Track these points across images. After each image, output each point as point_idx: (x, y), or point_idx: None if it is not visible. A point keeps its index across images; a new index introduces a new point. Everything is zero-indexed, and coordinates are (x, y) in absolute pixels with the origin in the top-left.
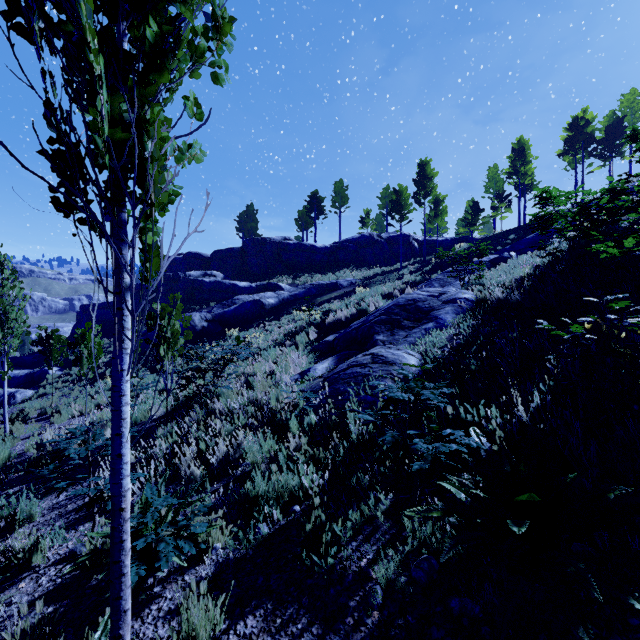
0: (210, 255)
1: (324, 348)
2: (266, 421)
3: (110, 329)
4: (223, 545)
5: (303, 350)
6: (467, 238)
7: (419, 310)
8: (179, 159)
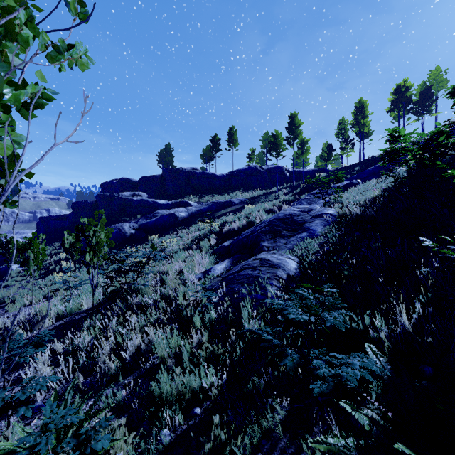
0: (138, 180)
1: (222, 251)
2: (175, 314)
3: (61, 235)
4: (126, 453)
5: (206, 253)
6: (323, 170)
7: (295, 222)
8: (54, 58)
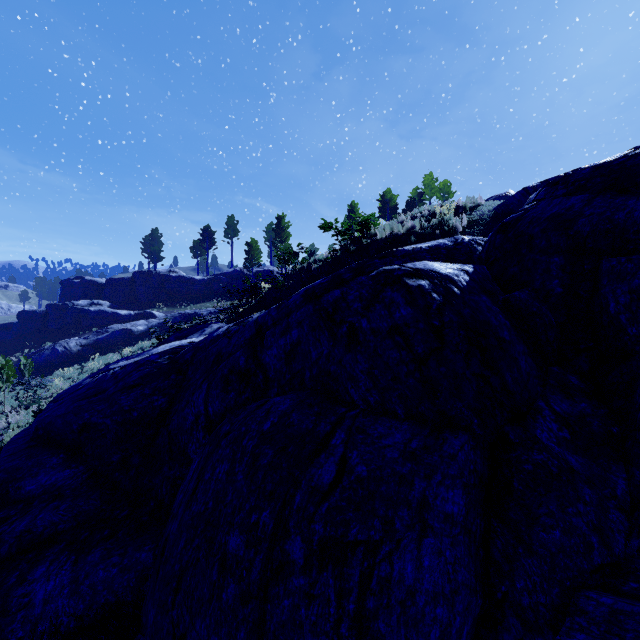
0: (105, 282)
1: None
2: None
3: (2, 351)
4: None
5: None
6: None
7: None
8: None
